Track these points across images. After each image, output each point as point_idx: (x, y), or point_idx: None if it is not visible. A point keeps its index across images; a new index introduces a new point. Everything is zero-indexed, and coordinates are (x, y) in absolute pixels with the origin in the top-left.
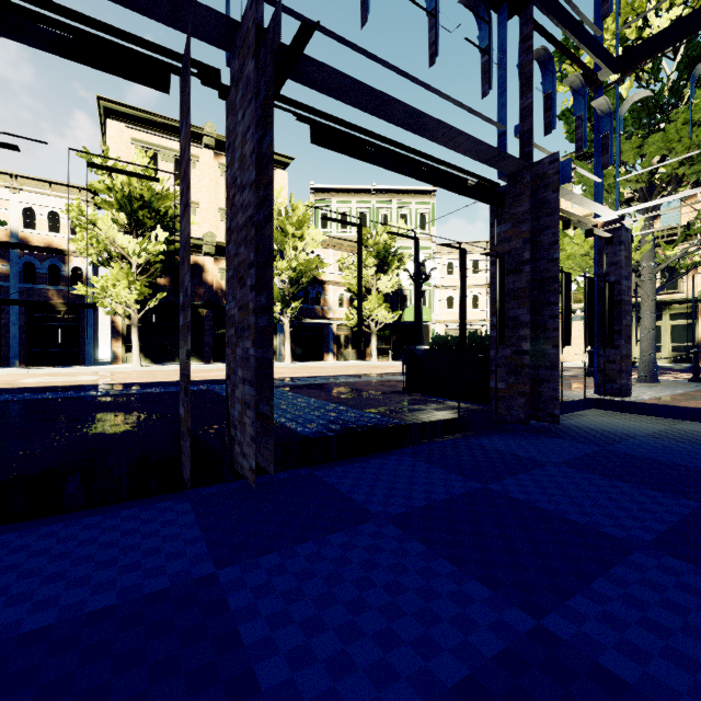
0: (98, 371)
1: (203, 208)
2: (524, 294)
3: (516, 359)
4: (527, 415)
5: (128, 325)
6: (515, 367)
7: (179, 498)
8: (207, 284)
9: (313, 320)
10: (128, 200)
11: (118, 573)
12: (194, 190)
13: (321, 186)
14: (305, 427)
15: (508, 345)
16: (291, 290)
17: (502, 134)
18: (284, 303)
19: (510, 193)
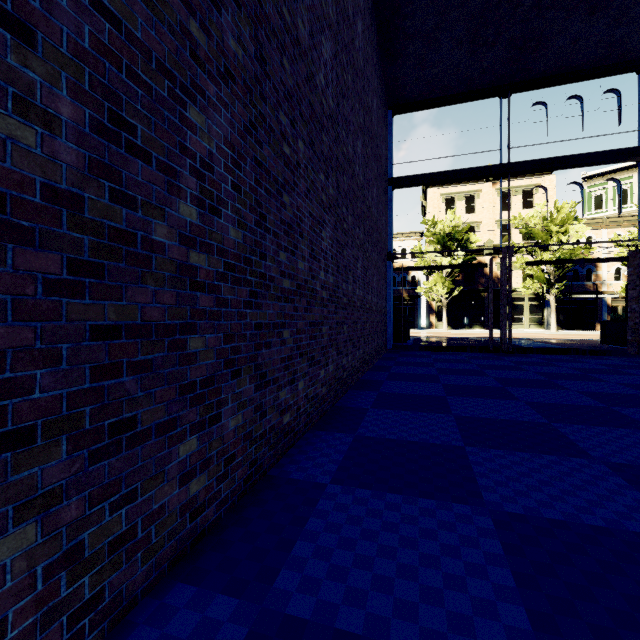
0: (427, 332)
1: (484, 224)
2: (636, 299)
3: (634, 326)
4: (637, 350)
5: (438, 306)
6: (634, 330)
7: (489, 353)
8: (487, 275)
9: (579, 295)
10: (442, 238)
11: (483, 355)
12: (477, 213)
13: (593, 173)
14: (527, 346)
15: (632, 320)
16: (556, 274)
17: (639, 221)
18: (549, 285)
19: (632, 255)
